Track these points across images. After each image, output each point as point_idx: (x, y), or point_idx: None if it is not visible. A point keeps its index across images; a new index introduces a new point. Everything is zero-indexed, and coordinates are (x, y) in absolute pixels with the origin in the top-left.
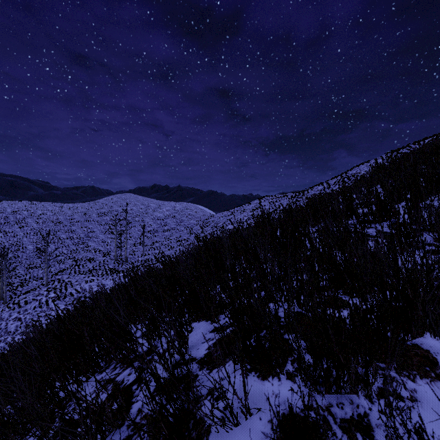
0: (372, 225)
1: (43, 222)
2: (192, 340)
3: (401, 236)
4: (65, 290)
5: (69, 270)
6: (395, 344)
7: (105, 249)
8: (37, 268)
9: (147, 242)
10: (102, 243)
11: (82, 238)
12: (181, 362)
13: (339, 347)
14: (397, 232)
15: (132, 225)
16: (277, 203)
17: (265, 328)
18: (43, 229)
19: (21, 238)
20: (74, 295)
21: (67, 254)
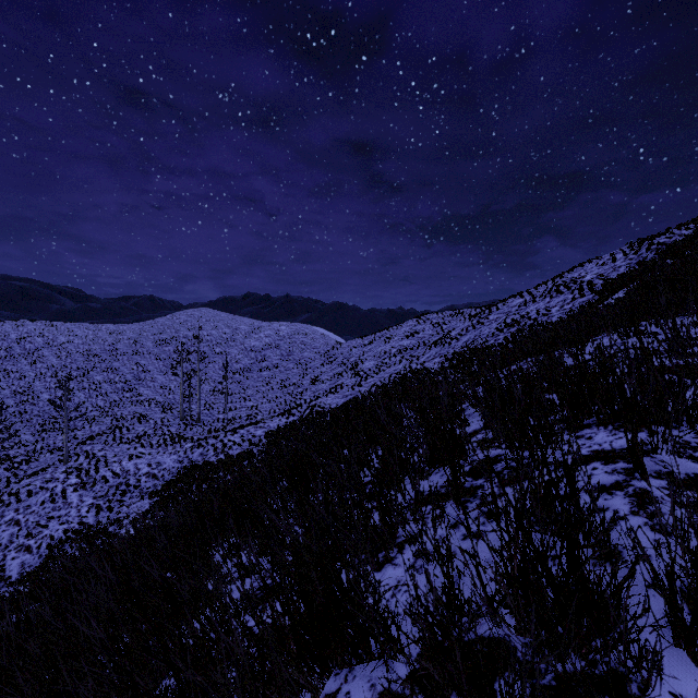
0: None
1: (68, 355)
2: None
3: None
4: (95, 472)
5: (105, 436)
6: None
7: (166, 399)
8: (55, 431)
9: (234, 388)
10: (160, 390)
11: (130, 381)
12: None
13: None
14: None
15: (210, 359)
16: (445, 326)
17: None
18: (67, 367)
19: (31, 382)
20: (110, 481)
21: (105, 407)
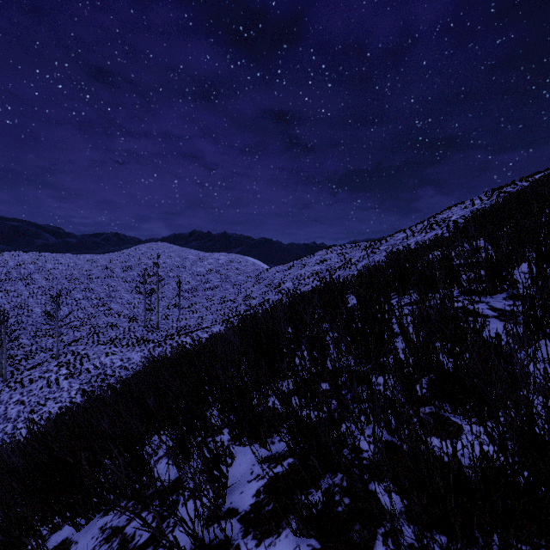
0: (482, 299)
1: (54, 278)
2: (234, 474)
3: (530, 322)
4: (80, 365)
5: (86, 339)
6: (546, 514)
7: (131, 312)
8: (46, 336)
9: (184, 303)
10: (127, 305)
11: (103, 298)
12: (217, 515)
13: (469, 547)
14: (524, 317)
15: (165, 282)
16: (347, 255)
17: (341, 470)
18: (54, 288)
19: (26, 299)
20: (91, 372)
21: (84, 318)
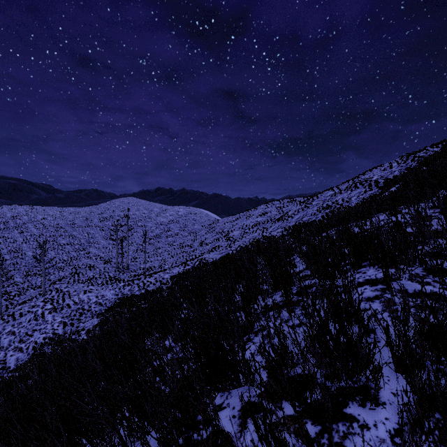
0: None
1: (43, 227)
2: None
3: None
4: (62, 301)
5: (68, 279)
6: None
7: (106, 255)
8: (36, 275)
9: (150, 248)
10: (103, 249)
11: (83, 244)
12: None
13: None
14: None
15: (134, 230)
16: (284, 209)
17: None
18: (43, 235)
19: (21, 244)
20: (72, 307)
21: (67, 260)
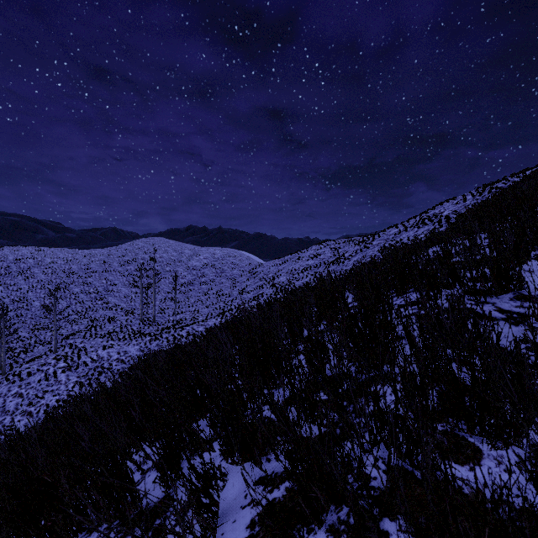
0: (487, 299)
1: (53, 272)
2: (227, 496)
3: None
4: (78, 358)
5: (84, 333)
6: None
7: (128, 306)
8: (44, 330)
9: (180, 297)
10: (124, 299)
11: (101, 292)
12: None
13: None
14: None
15: (162, 276)
16: (340, 250)
17: (346, 504)
18: (53, 282)
19: (26, 293)
20: (89, 365)
21: (82, 312)
